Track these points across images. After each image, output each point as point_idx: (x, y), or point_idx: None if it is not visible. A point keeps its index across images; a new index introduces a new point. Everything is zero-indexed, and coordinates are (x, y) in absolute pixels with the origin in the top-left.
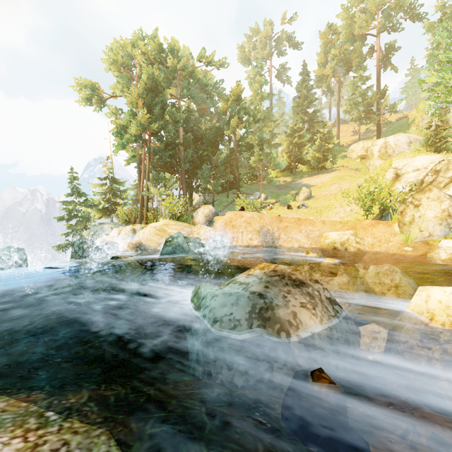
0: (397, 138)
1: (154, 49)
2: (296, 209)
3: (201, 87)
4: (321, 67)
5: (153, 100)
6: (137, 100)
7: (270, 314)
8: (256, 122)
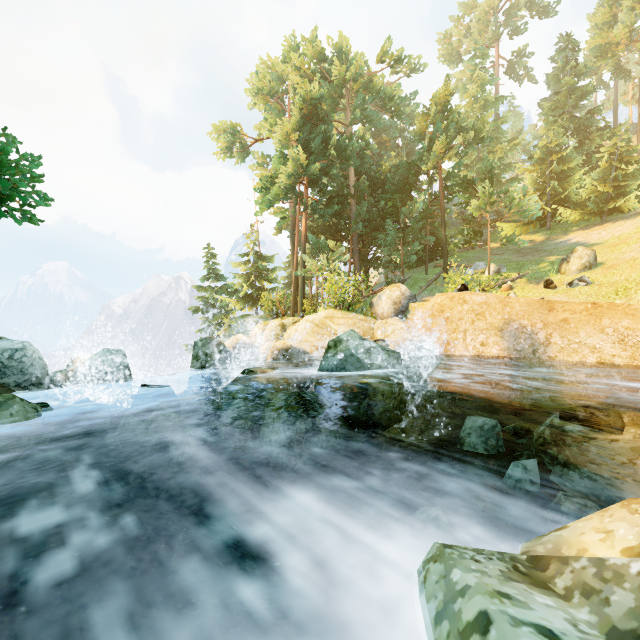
0: None
1: (312, 57)
2: (566, 288)
3: (383, 103)
4: (604, 30)
5: (311, 133)
6: (288, 136)
7: None
8: (478, 141)
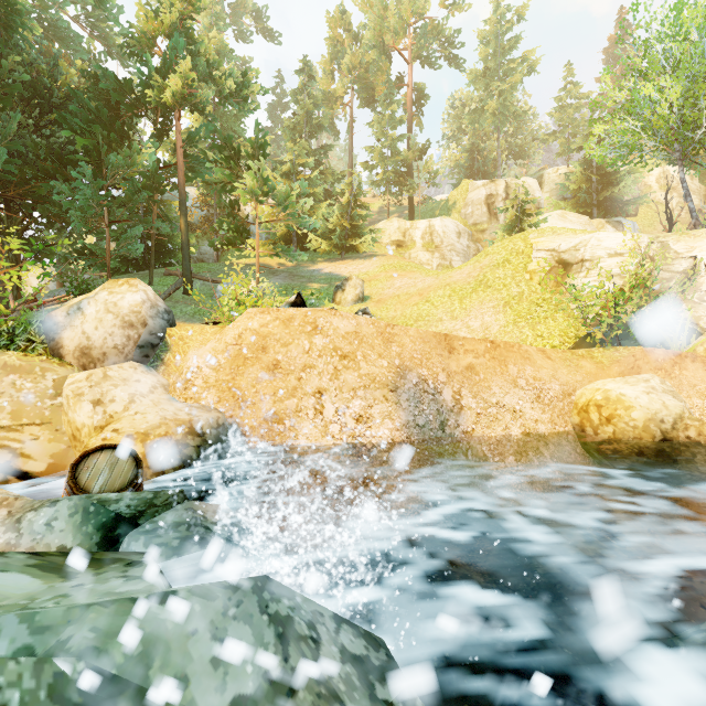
0: (445, 223)
1: None
2: None
3: None
4: (329, 77)
5: None
6: None
7: None
8: (240, 102)
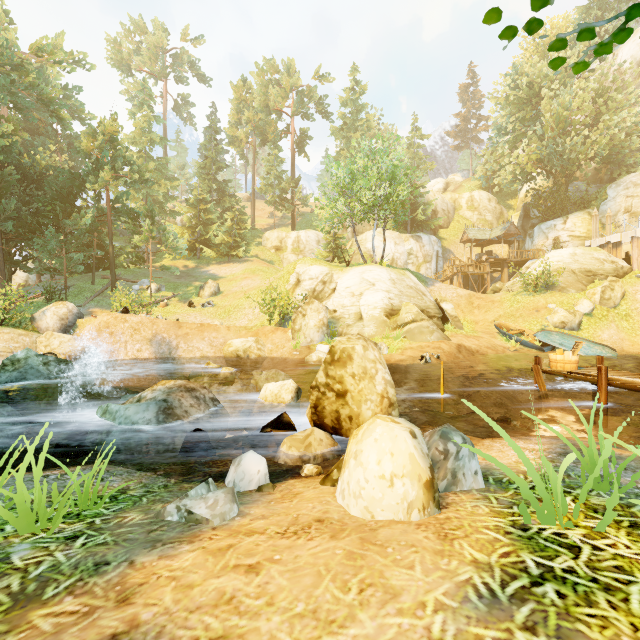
0: (308, 235)
1: None
2: (201, 307)
3: (40, 97)
4: (234, 127)
5: None
6: None
7: (172, 411)
8: (143, 182)
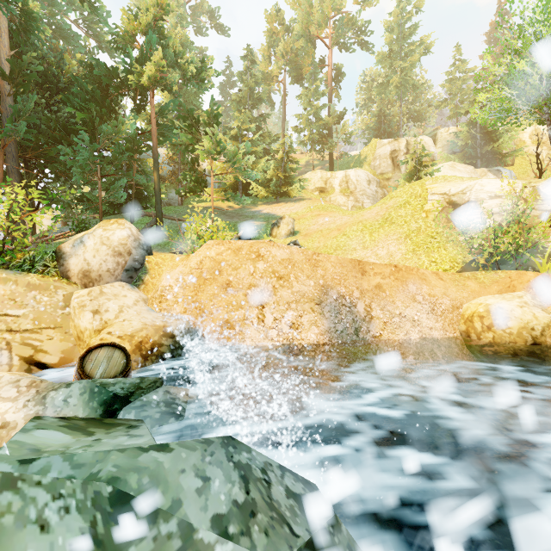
0: (358, 173)
1: None
2: None
3: None
4: (267, 61)
5: None
6: None
7: None
8: (199, 82)
